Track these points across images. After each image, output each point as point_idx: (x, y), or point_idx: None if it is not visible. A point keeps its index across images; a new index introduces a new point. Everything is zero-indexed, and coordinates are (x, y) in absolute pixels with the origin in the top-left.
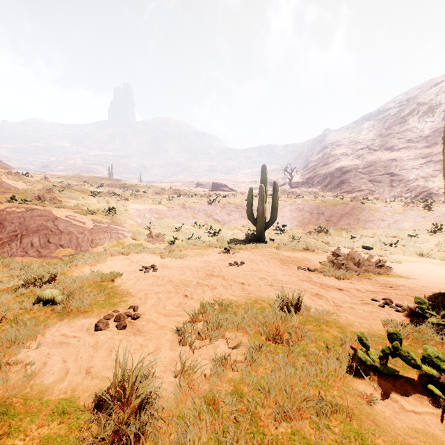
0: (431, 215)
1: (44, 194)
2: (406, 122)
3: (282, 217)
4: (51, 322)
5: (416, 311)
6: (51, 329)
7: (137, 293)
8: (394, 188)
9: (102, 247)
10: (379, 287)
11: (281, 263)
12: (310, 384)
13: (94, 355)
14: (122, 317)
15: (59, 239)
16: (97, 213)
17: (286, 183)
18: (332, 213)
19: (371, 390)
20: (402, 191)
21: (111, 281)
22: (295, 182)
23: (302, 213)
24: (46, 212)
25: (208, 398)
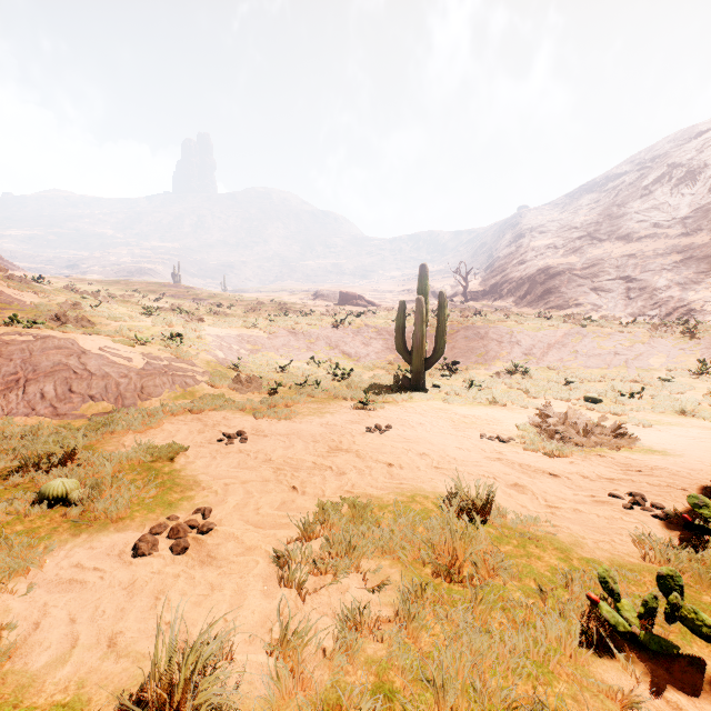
0: (695, 345)
1: (67, 311)
2: (651, 195)
3: (453, 348)
4: (59, 541)
5: (694, 523)
6: (56, 554)
7: (211, 482)
8: (633, 300)
9: (159, 400)
10: (620, 471)
11: (454, 428)
12: (517, 674)
13: (127, 607)
14: (182, 530)
15: (88, 386)
16: (152, 342)
17: (459, 292)
18: (533, 343)
19: (629, 683)
20: (646, 306)
21: (169, 460)
22: (473, 291)
23: (485, 341)
24: (68, 342)
25: (328, 703)
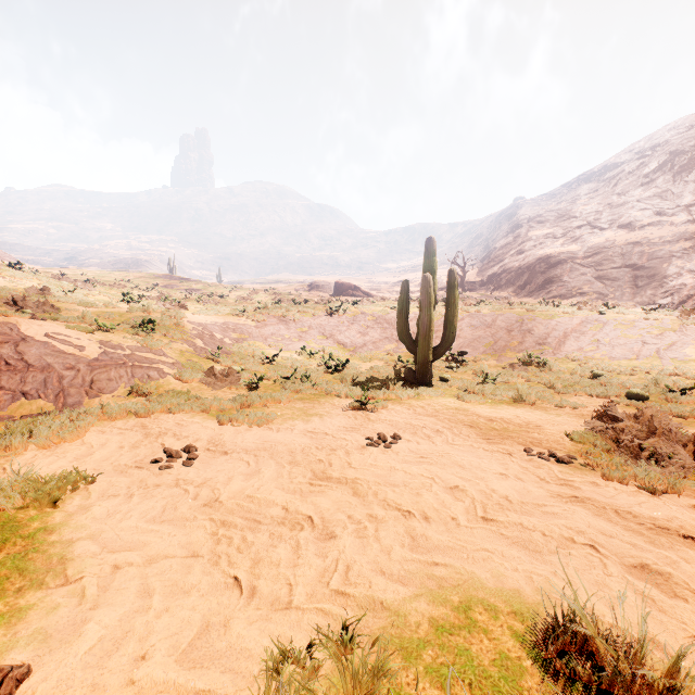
0: None
1: (28, 295)
2: (652, 183)
3: (457, 337)
4: None
5: None
6: None
7: (86, 564)
8: (641, 289)
9: (111, 397)
10: None
11: (483, 438)
12: None
13: None
14: None
15: (21, 381)
16: (118, 329)
17: None
18: (547, 331)
19: None
20: (656, 294)
21: (51, 504)
22: (470, 282)
23: (493, 330)
24: (6, 326)
25: None
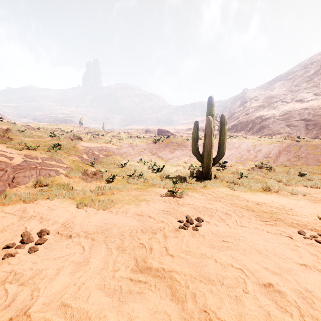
0: None
1: None
2: (312, 80)
3: None
4: None
5: None
6: None
7: None
8: (310, 130)
9: (24, 187)
10: None
11: (261, 220)
12: None
13: None
14: None
15: None
16: (39, 149)
17: (215, 129)
18: (269, 150)
19: None
20: (318, 133)
21: None
22: None
23: (240, 150)
24: None
25: None
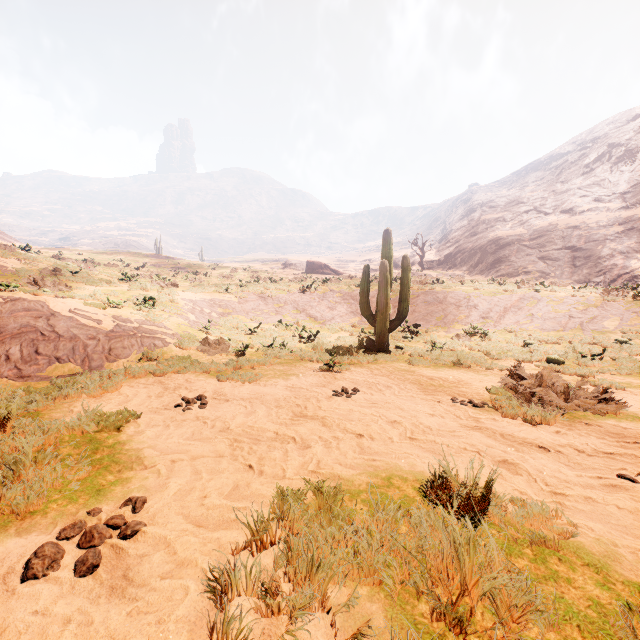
0: None
1: (45, 276)
2: (592, 173)
3: (413, 312)
4: None
5: None
6: None
7: (155, 459)
8: (578, 268)
9: (126, 362)
10: (616, 443)
11: (422, 391)
12: None
13: None
14: (98, 535)
15: (55, 348)
16: (125, 305)
17: (415, 262)
18: (490, 307)
19: None
20: (591, 273)
21: (116, 430)
22: (429, 261)
23: (444, 305)
24: (38, 304)
25: None
